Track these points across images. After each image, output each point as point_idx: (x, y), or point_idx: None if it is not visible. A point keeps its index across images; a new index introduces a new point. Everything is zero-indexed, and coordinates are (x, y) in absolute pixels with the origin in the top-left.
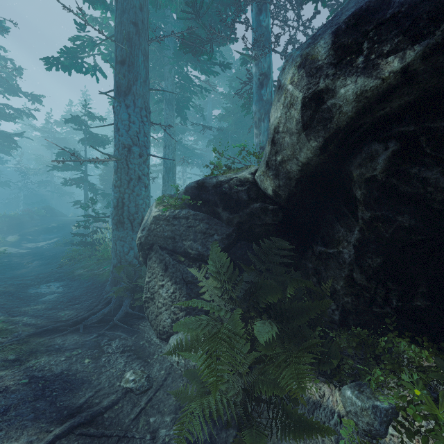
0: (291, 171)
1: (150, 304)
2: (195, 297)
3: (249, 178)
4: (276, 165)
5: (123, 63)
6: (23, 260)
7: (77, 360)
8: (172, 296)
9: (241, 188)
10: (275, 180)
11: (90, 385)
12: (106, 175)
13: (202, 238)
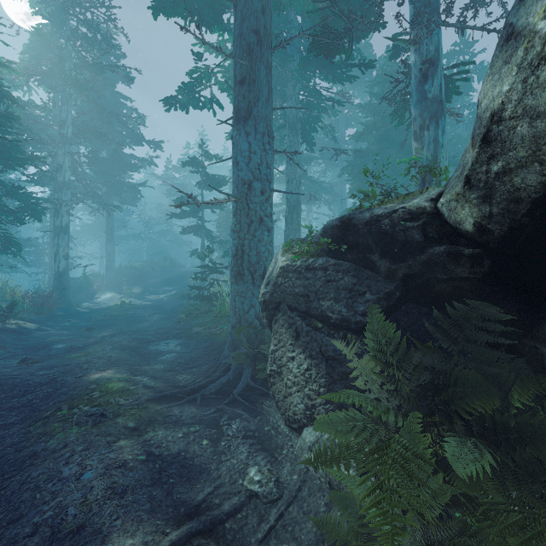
0: (523, 186)
1: (277, 380)
2: (338, 380)
3: (426, 208)
4: (488, 180)
5: (243, 82)
6: (145, 313)
7: (194, 439)
8: (306, 374)
9: (412, 223)
10: (483, 206)
11: (209, 476)
12: (222, 220)
13: (348, 297)
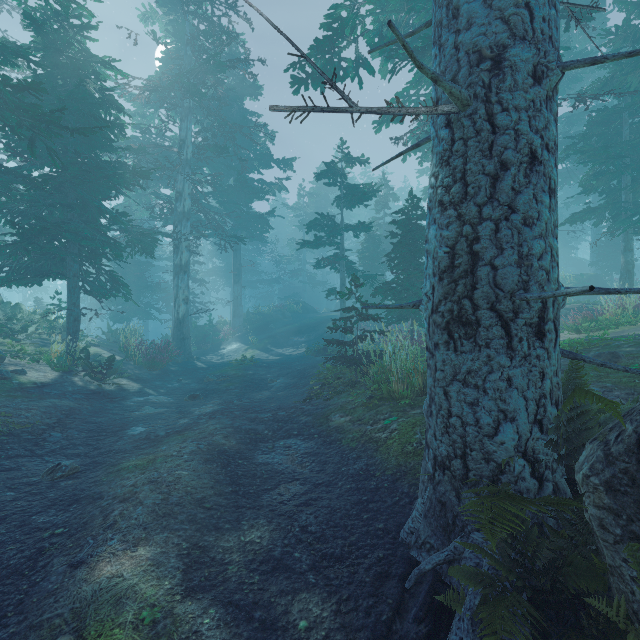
0: None
1: None
2: None
3: None
4: None
5: None
6: (268, 374)
7: None
8: None
9: None
10: None
11: None
12: (367, 250)
13: None
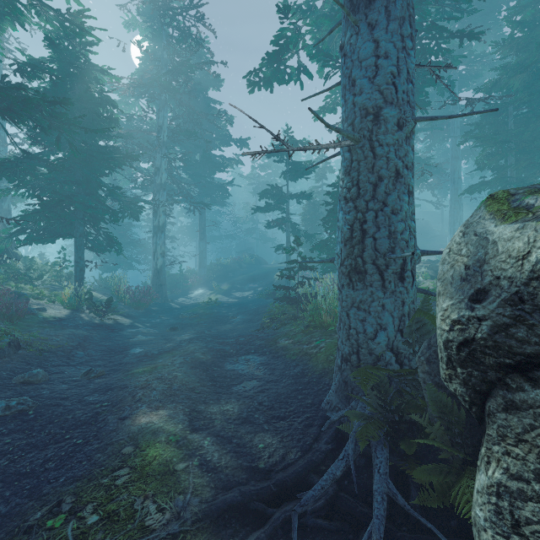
0: None
1: None
2: None
3: None
4: None
5: None
6: (229, 312)
7: None
8: None
9: None
10: None
11: None
12: (308, 213)
13: None
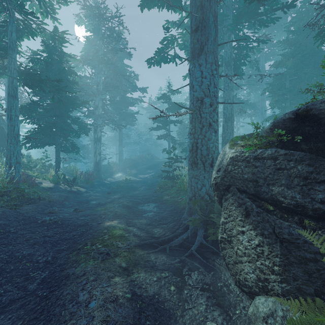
0: None
1: (227, 246)
2: (296, 263)
3: None
4: None
5: (197, 30)
6: (137, 185)
7: (165, 284)
8: (257, 249)
9: None
10: None
11: (176, 323)
12: (181, 130)
13: (302, 184)
